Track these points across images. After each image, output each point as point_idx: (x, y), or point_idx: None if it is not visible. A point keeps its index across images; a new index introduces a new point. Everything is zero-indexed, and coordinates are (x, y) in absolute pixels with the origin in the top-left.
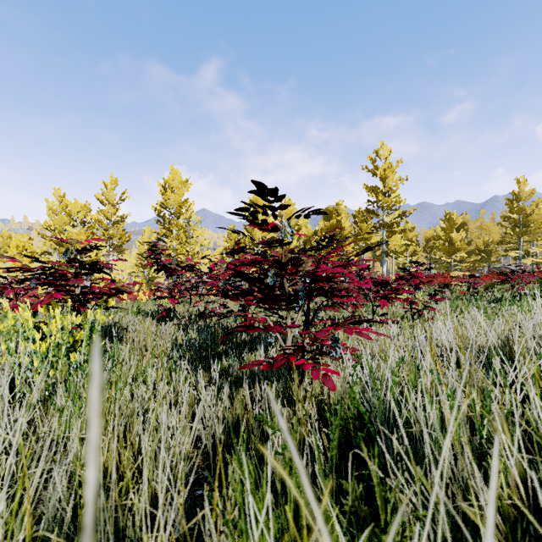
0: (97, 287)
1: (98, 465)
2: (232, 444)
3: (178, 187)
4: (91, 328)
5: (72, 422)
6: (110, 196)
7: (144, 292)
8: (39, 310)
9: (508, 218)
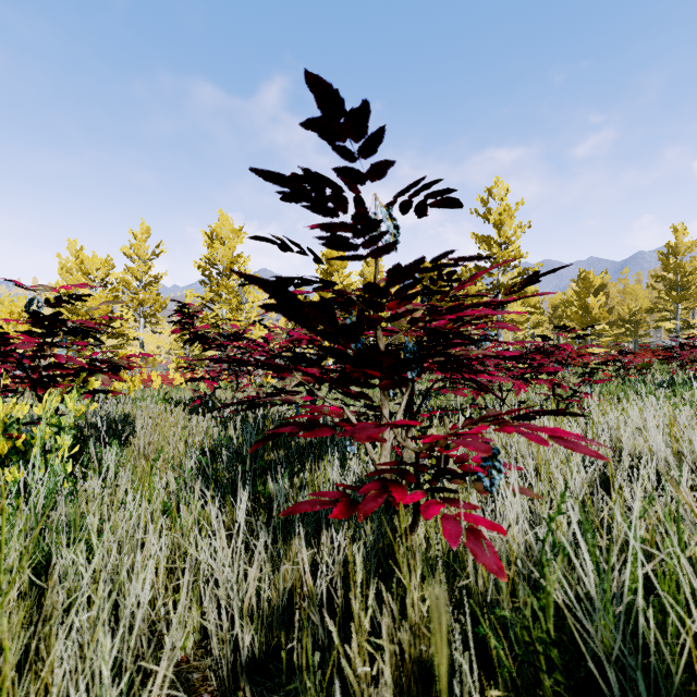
0: (66, 357)
1: None
2: (277, 648)
3: (228, 237)
4: (61, 423)
5: None
6: (140, 249)
7: (184, 375)
8: None
9: (662, 279)
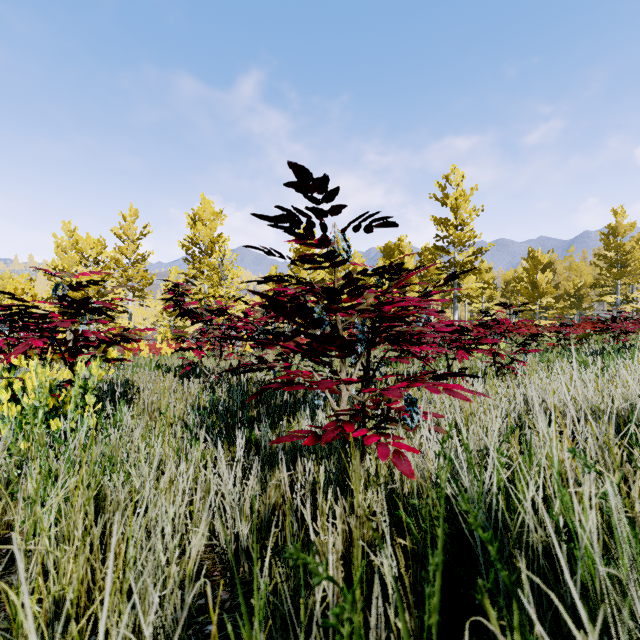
0: (92, 332)
1: (57, 590)
2: (264, 546)
3: (210, 219)
4: (85, 385)
5: (42, 515)
6: (129, 230)
7: (169, 344)
8: (13, 362)
9: (603, 257)
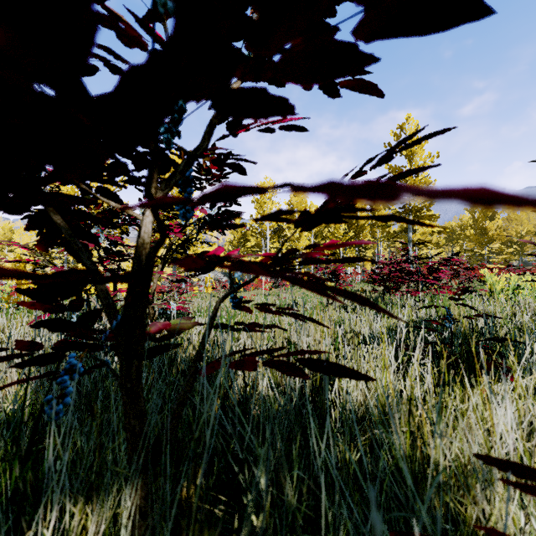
0: None
1: None
2: None
3: None
4: None
5: None
6: None
7: None
8: None
9: None
